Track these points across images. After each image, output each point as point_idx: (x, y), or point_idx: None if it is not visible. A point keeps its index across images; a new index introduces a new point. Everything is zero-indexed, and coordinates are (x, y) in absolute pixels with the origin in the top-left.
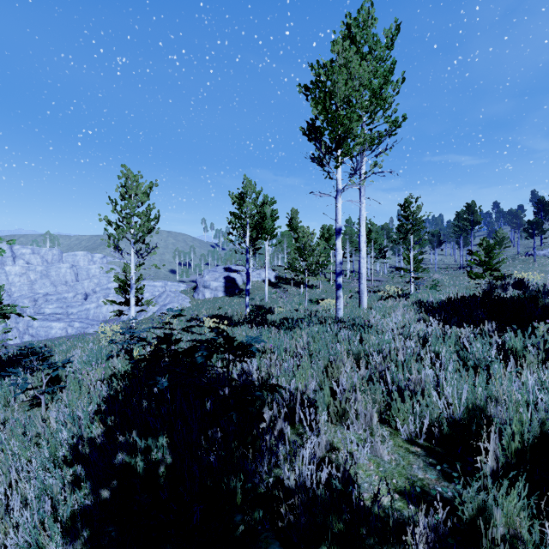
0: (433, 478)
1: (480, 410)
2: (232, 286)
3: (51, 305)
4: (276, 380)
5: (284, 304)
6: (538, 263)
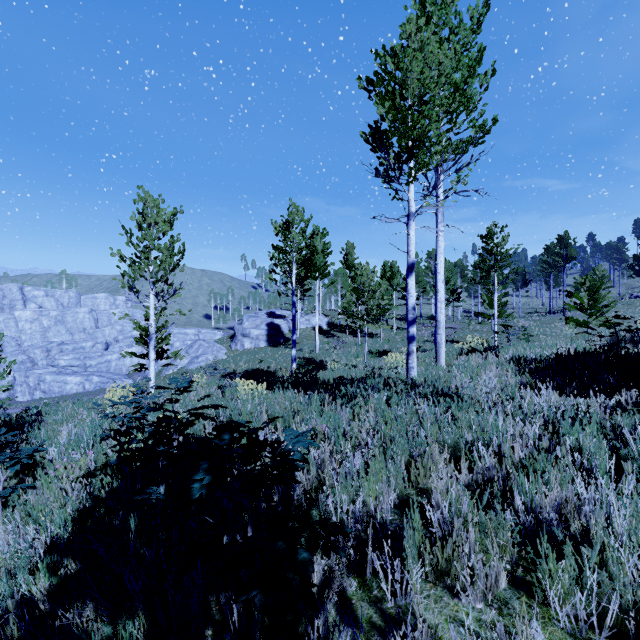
0: None
1: None
2: (277, 334)
3: (67, 356)
4: (333, 497)
5: (338, 357)
6: None
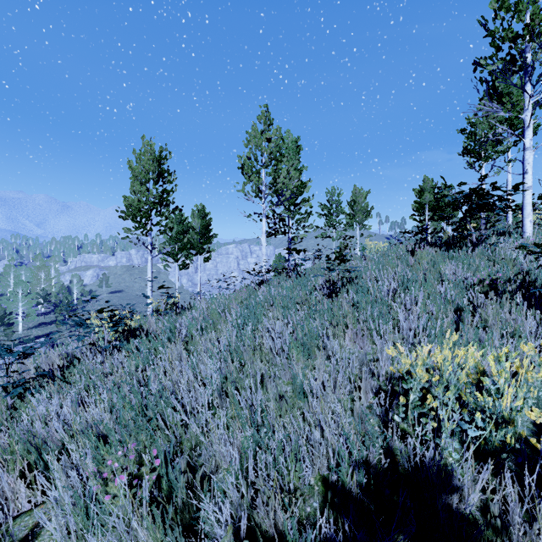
0: None
1: None
2: None
3: None
4: None
5: None
6: None
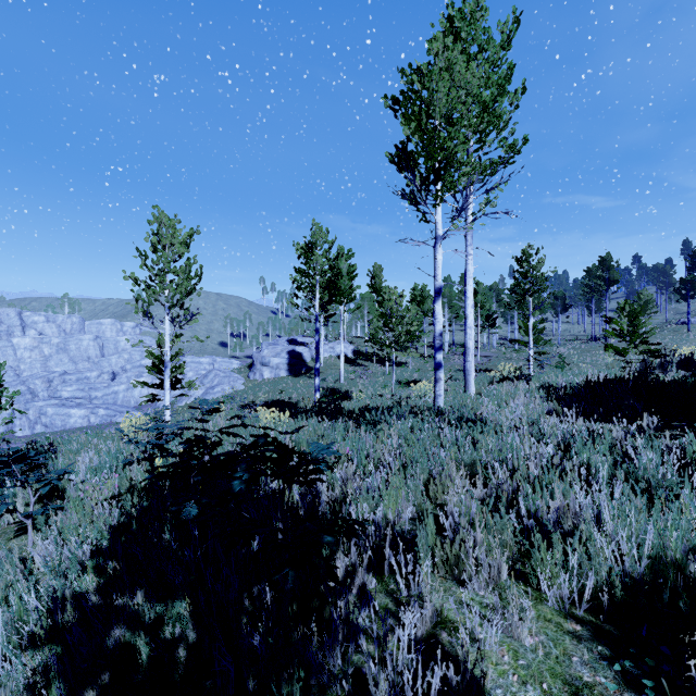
0: (612, 688)
1: (675, 566)
2: (298, 363)
3: (70, 387)
4: (355, 507)
5: (364, 387)
6: (693, 334)
